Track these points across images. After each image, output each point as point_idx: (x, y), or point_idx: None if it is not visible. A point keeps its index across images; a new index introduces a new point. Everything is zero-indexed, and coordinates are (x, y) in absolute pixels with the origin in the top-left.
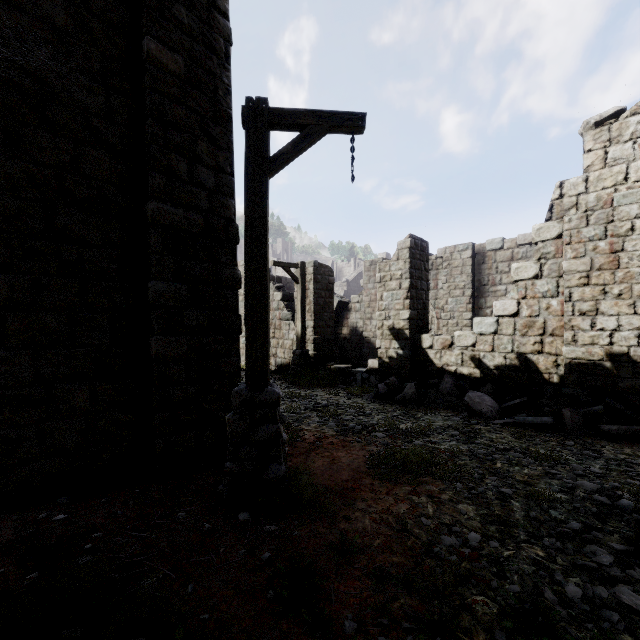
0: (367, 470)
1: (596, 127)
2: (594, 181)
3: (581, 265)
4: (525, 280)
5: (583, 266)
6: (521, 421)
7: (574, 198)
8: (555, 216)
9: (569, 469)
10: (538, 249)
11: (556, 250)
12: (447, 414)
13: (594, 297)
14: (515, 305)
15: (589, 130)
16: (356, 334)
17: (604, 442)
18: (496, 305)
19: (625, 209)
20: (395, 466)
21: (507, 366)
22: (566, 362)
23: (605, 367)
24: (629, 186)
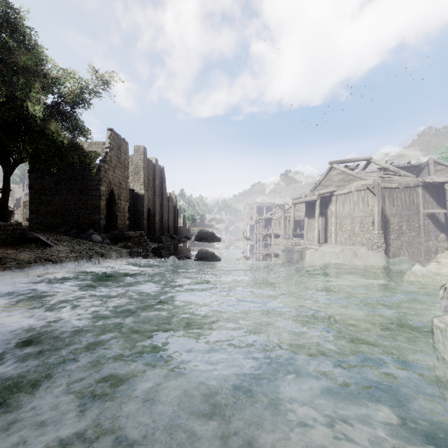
0: None
1: None
2: None
3: None
4: None
5: None
6: None
7: None
8: None
9: None
10: None
11: None
12: None
13: None
14: None
15: None
16: (18, 223)
17: None
18: None
19: None
20: None
21: None
22: None
23: None
24: None
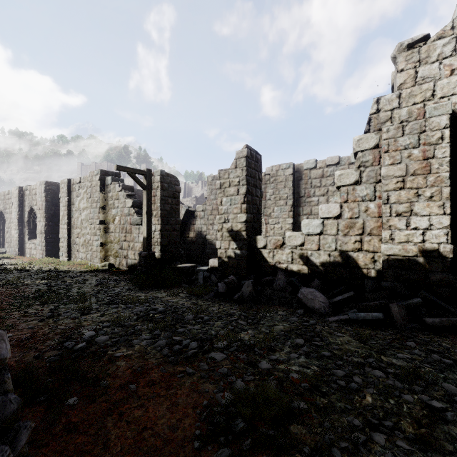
0: (195, 453)
1: (408, 49)
2: (406, 97)
3: (398, 171)
4: (347, 186)
5: (399, 171)
6: (354, 318)
7: (389, 112)
8: (373, 128)
9: (444, 393)
10: (358, 158)
11: (374, 159)
12: (284, 312)
13: (409, 199)
14: (338, 208)
15: (402, 52)
16: (201, 237)
17: (435, 337)
18: (322, 208)
19: (436, 120)
20: (240, 433)
21: (331, 263)
22: (385, 258)
23: (418, 262)
24: (436, 102)
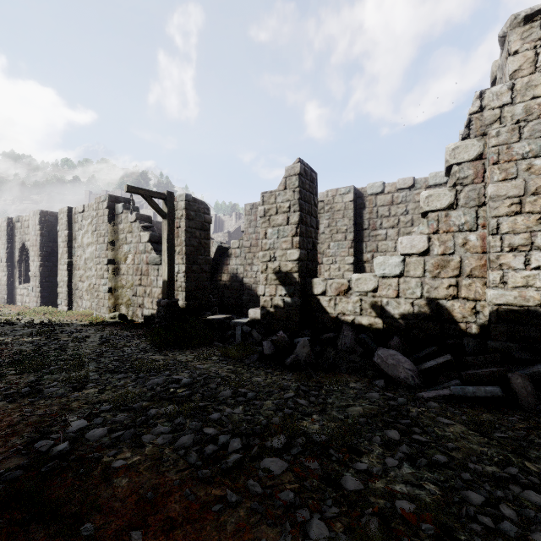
0: None
1: (525, 23)
2: (522, 89)
3: (512, 189)
4: (437, 211)
5: (515, 190)
6: (460, 393)
7: (497, 110)
8: (474, 133)
9: None
10: (453, 173)
11: (475, 174)
12: (357, 384)
13: (529, 228)
14: (425, 241)
15: (516, 27)
16: (236, 281)
17: None
18: (402, 241)
19: None
20: None
21: (415, 314)
22: (493, 309)
23: None
24: None
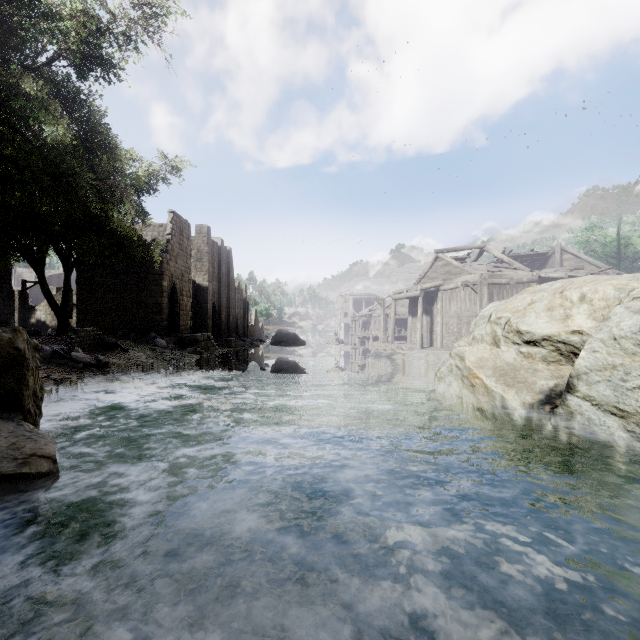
0: None
1: None
2: None
3: None
4: None
5: None
6: None
7: None
8: None
9: None
10: None
11: None
12: None
13: None
14: None
15: None
16: (41, 322)
17: None
18: None
19: None
20: None
21: None
22: None
23: None
24: None
